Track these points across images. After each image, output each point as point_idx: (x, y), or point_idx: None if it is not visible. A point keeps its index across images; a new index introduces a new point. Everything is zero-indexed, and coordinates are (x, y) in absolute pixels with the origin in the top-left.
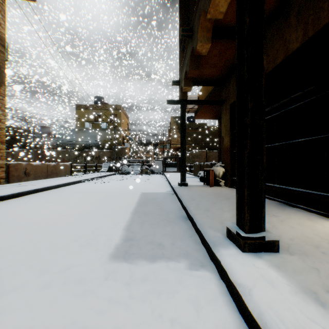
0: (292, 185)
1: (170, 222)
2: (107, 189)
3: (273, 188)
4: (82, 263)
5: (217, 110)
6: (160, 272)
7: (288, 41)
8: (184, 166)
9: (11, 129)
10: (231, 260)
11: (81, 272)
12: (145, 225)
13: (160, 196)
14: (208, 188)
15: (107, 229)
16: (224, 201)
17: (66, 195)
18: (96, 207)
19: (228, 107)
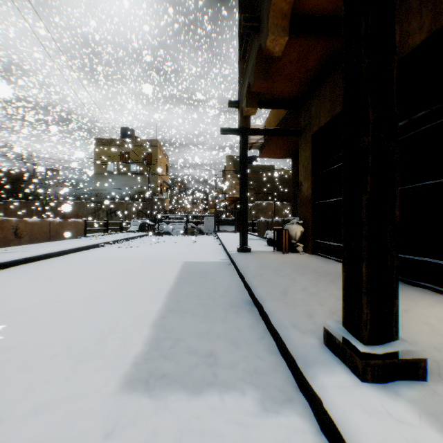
0: (411, 253)
1: (227, 311)
2: (135, 258)
3: None
4: (69, 399)
5: (290, 145)
6: (209, 419)
7: (405, 34)
8: (245, 224)
9: (3, 173)
10: (344, 402)
11: (63, 421)
12: (186, 317)
13: (211, 268)
14: (280, 255)
15: (124, 325)
16: (307, 276)
17: (72, 266)
18: (113, 286)
19: (309, 138)
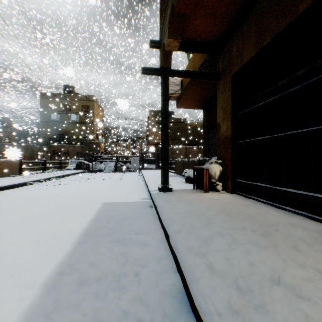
0: None
1: None
2: (53, 198)
3: None
4: None
5: (203, 96)
6: None
7: None
8: (166, 164)
9: None
10: None
11: None
12: None
13: (130, 212)
14: (202, 195)
15: None
16: (254, 235)
17: None
18: None
19: (228, 80)
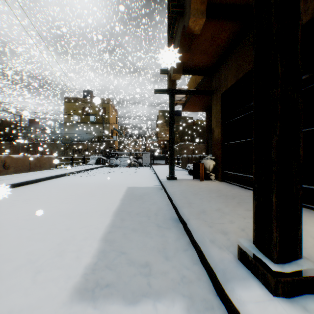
0: None
1: (159, 227)
2: (91, 184)
3: None
4: (26, 309)
5: (205, 102)
6: None
7: None
8: (172, 159)
9: None
10: None
11: None
12: (128, 232)
13: (147, 192)
14: (198, 182)
15: (79, 240)
16: (219, 199)
17: (44, 190)
18: (73, 206)
19: (219, 97)
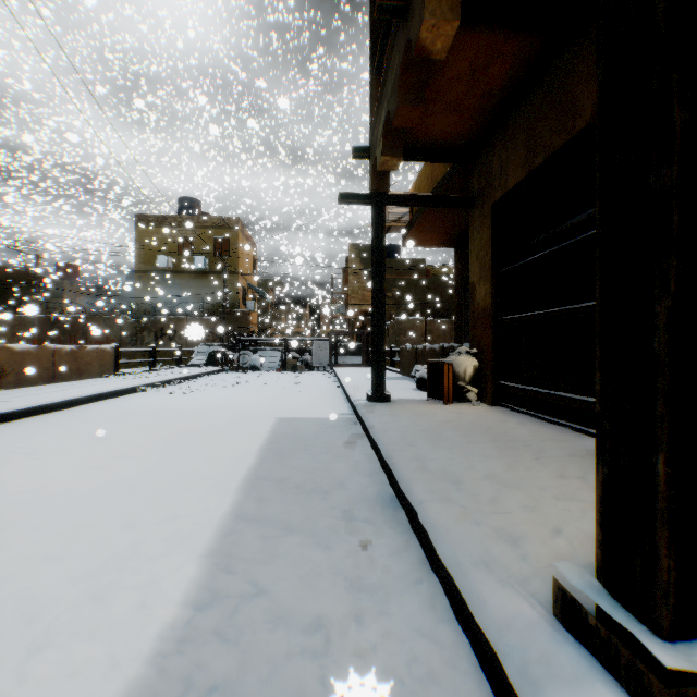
0: None
1: (350, 519)
2: (194, 411)
3: None
4: None
5: (454, 225)
6: None
7: None
8: (381, 355)
9: None
10: None
11: None
12: (273, 534)
13: (323, 430)
14: (440, 408)
15: (151, 555)
16: (492, 448)
17: (83, 427)
18: (147, 467)
19: (487, 211)
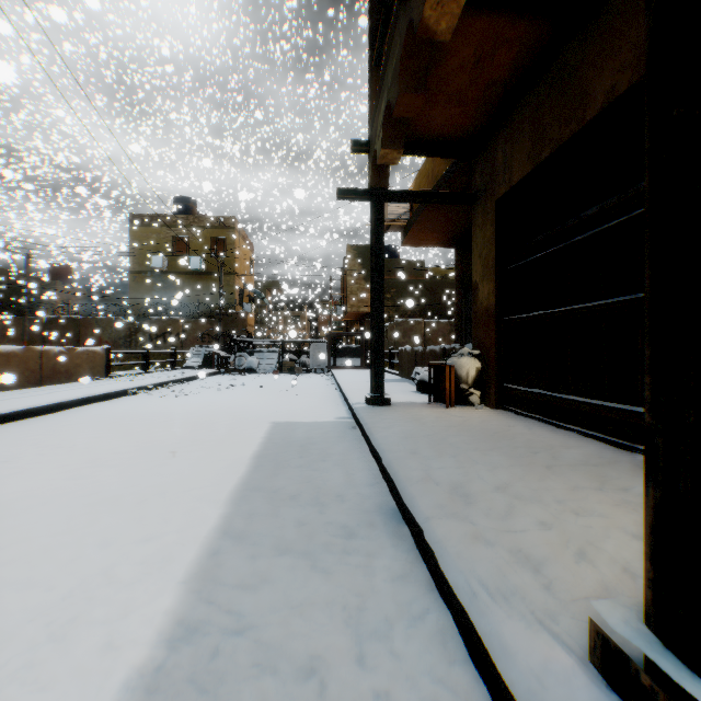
0: None
1: (349, 535)
2: (186, 415)
3: (633, 417)
4: None
5: (454, 224)
6: None
7: None
8: (380, 356)
9: None
10: None
11: None
12: (263, 554)
13: (320, 435)
14: (442, 411)
15: (125, 581)
16: (500, 456)
17: (67, 433)
18: (130, 476)
19: (491, 207)
